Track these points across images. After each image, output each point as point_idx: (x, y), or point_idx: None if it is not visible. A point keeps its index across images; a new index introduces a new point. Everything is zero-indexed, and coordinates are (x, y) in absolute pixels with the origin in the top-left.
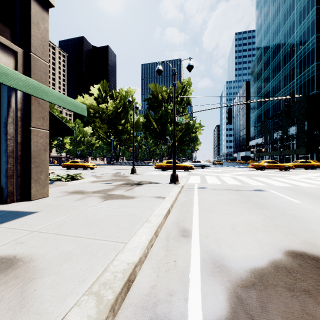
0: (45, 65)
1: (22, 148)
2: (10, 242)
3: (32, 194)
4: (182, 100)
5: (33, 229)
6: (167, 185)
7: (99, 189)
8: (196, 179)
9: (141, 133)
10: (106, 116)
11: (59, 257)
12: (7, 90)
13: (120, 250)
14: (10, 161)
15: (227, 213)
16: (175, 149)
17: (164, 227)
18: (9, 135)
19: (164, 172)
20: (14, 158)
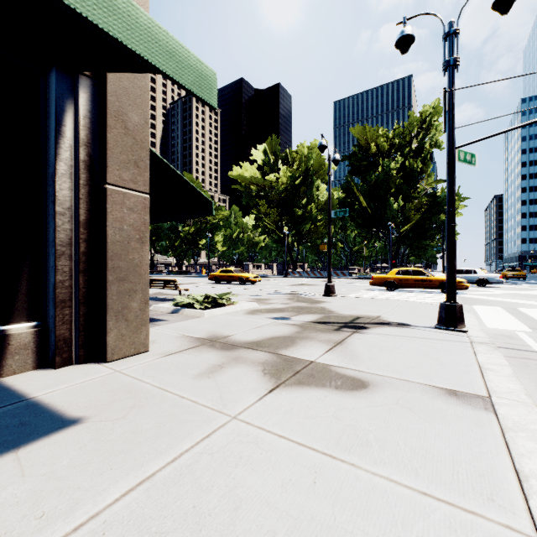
0: None
1: (89, 236)
2: None
3: (109, 347)
4: (420, 148)
5: None
6: (438, 334)
7: (262, 335)
8: (501, 316)
9: (346, 212)
10: (276, 194)
11: None
12: (54, 97)
13: None
14: (62, 267)
15: None
16: (453, 237)
17: None
18: (60, 203)
19: (394, 293)
20: (71, 260)
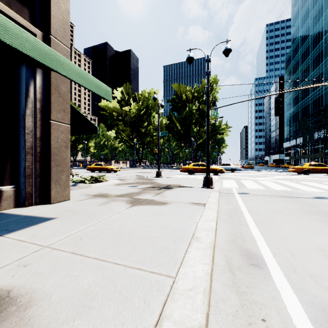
0: (66, 51)
1: (41, 144)
2: (11, 263)
3: (52, 197)
4: None
5: (45, 243)
6: (200, 189)
7: (125, 192)
8: (231, 183)
9: (167, 133)
10: (129, 118)
11: (72, 301)
12: (25, 78)
13: (168, 292)
14: (28, 159)
15: (299, 229)
16: (209, 148)
17: (218, 247)
18: (27, 129)
19: (191, 175)
20: (32, 155)
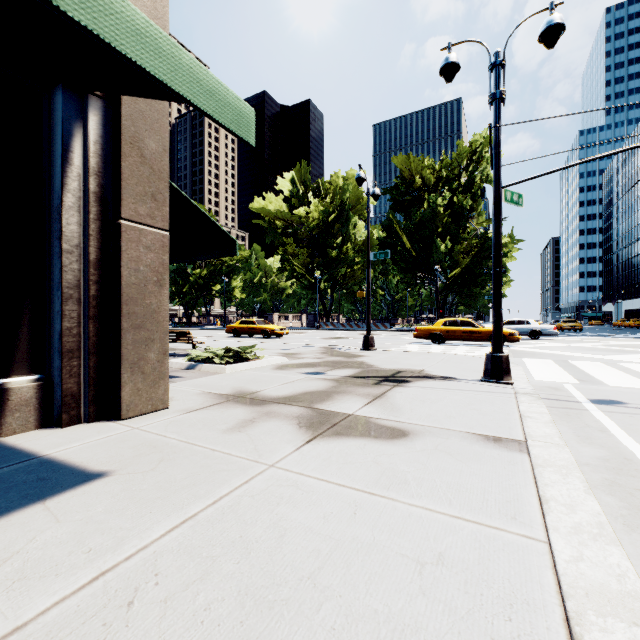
0: None
1: (101, 277)
2: None
3: (124, 403)
4: (470, 182)
5: (6, 612)
6: (483, 386)
7: (295, 390)
8: (551, 369)
9: (387, 254)
10: (306, 231)
11: None
12: (60, 119)
13: None
14: (70, 312)
15: None
16: (499, 283)
17: None
18: (67, 240)
19: (440, 346)
20: (80, 304)
